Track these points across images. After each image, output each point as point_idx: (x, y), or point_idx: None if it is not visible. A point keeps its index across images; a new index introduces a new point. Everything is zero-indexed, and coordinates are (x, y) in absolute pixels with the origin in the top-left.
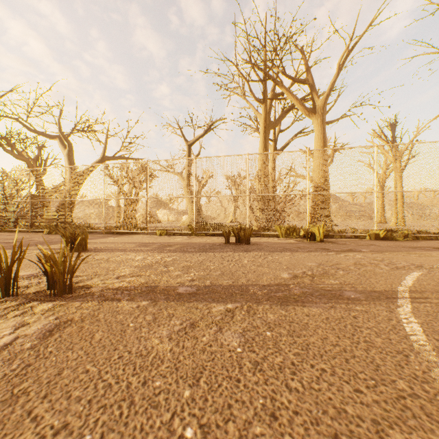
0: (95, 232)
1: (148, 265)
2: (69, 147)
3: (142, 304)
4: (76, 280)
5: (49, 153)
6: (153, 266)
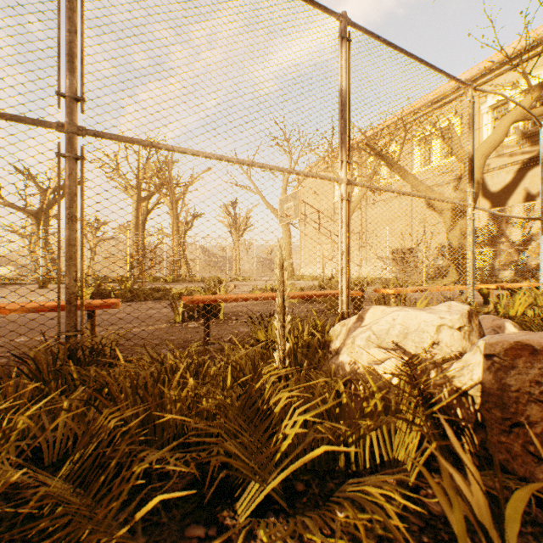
0: None
1: None
2: None
3: None
4: None
5: None
6: None
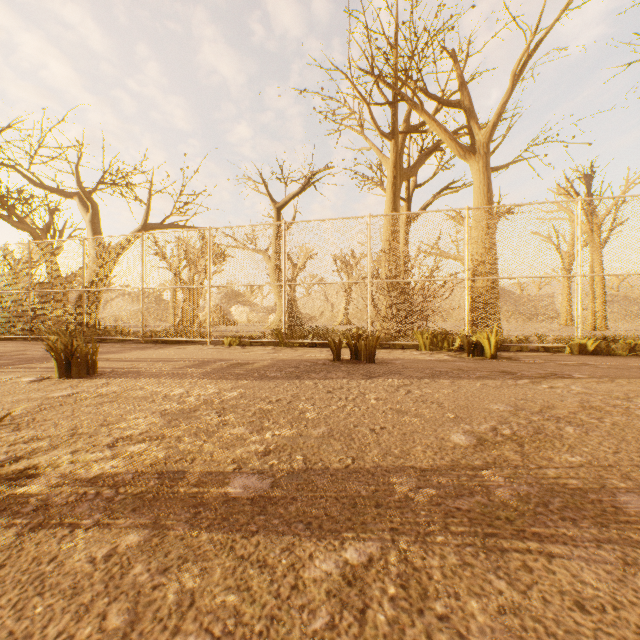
0: (130, 340)
1: (188, 410)
2: (93, 210)
3: (124, 542)
4: (19, 453)
5: (66, 221)
6: (196, 412)
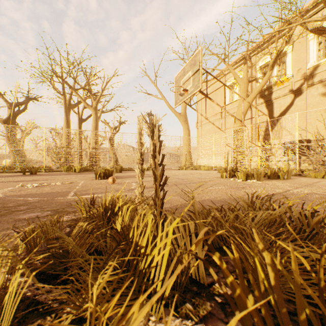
0: None
1: None
2: None
3: None
4: None
5: None
6: None
